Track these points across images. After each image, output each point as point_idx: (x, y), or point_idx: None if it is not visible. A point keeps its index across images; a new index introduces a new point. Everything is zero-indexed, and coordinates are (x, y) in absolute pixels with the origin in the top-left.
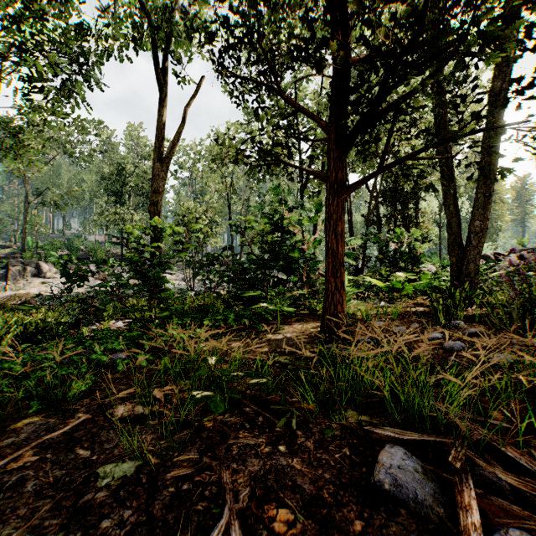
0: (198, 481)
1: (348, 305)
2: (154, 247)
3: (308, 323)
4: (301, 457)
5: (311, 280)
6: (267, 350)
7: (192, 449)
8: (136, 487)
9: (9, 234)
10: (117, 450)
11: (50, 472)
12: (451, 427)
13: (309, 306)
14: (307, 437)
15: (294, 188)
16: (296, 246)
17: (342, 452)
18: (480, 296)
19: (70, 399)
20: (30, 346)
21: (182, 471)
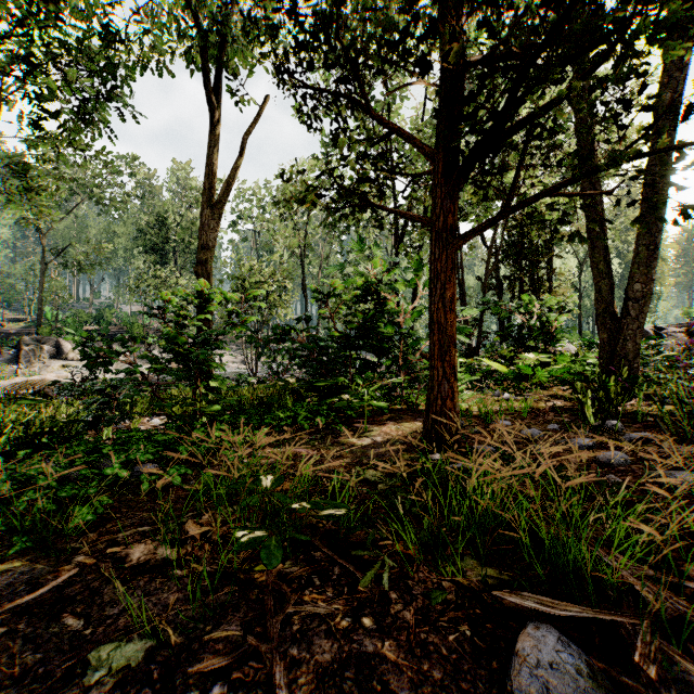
0: (237, 680)
1: (460, 397)
2: (202, 320)
3: (406, 422)
4: (397, 639)
5: (410, 364)
6: (349, 461)
7: (233, 619)
8: (141, 686)
9: (22, 304)
10: (124, 618)
11: (19, 656)
12: (625, 591)
13: (407, 399)
14: (406, 603)
15: (387, 242)
16: (390, 319)
17: (458, 631)
18: (643, 387)
19: (67, 536)
20: (34, 452)
21: (214, 661)
